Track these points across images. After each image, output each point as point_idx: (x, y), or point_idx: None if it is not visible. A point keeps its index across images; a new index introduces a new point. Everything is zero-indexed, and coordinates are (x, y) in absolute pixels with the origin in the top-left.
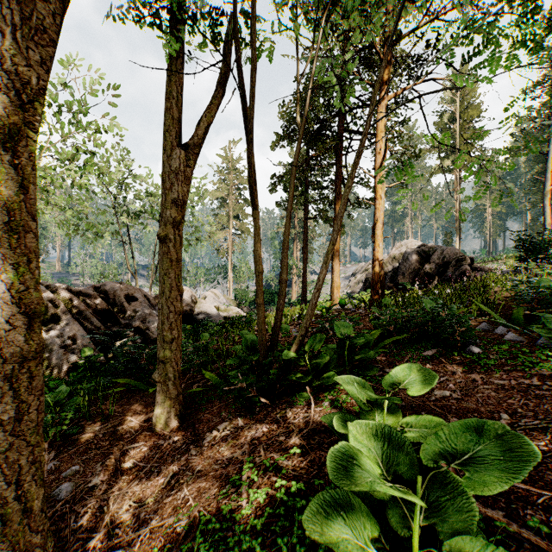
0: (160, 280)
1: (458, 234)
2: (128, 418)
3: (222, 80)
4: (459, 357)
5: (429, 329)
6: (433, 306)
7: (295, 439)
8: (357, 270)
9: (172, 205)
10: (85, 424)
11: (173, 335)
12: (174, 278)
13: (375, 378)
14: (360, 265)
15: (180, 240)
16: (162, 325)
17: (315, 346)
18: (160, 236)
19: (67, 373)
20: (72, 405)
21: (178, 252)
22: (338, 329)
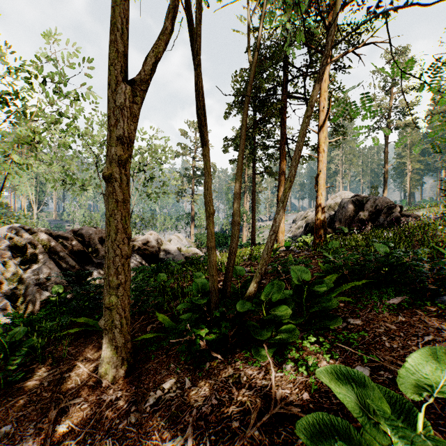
0: (107, 222)
1: (384, 187)
2: (77, 364)
3: (172, 12)
4: (432, 308)
5: (386, 273)
6: (397, 250)
7: (253, 430)
8: (297, 217)
9: (118, 142)
10: (36, 368)
11: (119, 280)
12: (121, 219)
13: (339, 331)
14: (299, 213)
15: (127, 179)
16: (108, 270)
17: (271, 295)
18: (105, 175)
19: (40, 308)
20: (26, 347)
21: (126, 192)
22: (295, 274)
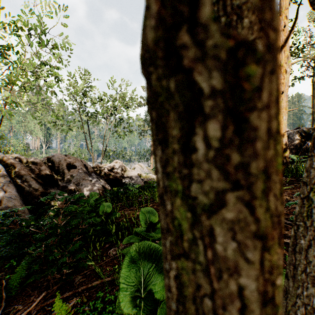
0: None
1: (312, 124)
2: None
3: None
4: None
5: None
6: None
7: None
8: None
9: None
10: None
11: None
12: None
13: None
14: None
15: None
16: None
17: None
18: None
19: None
20: None
21: None
22: None
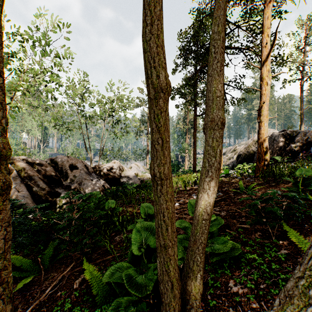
0: None
1: (300, 125)
2: None
3: None
4: None
5: None
6: None
7: None
8: (227, 151)
9: None
10: None
11: None
12: None
13: None
14: (228, 148)
15: None
16: None
17: None
18: None
19: None
20: None
21: None
22: None
